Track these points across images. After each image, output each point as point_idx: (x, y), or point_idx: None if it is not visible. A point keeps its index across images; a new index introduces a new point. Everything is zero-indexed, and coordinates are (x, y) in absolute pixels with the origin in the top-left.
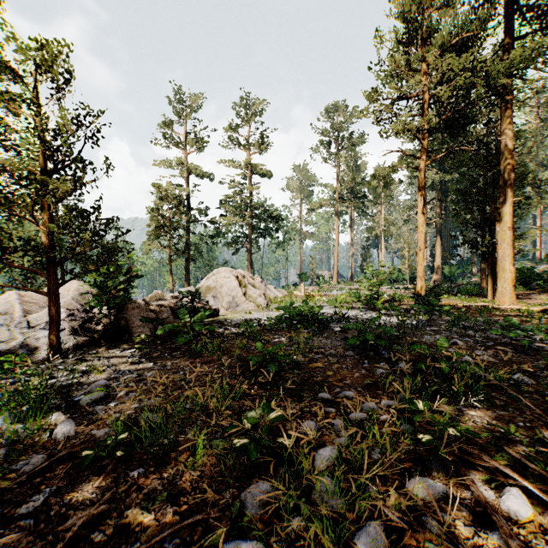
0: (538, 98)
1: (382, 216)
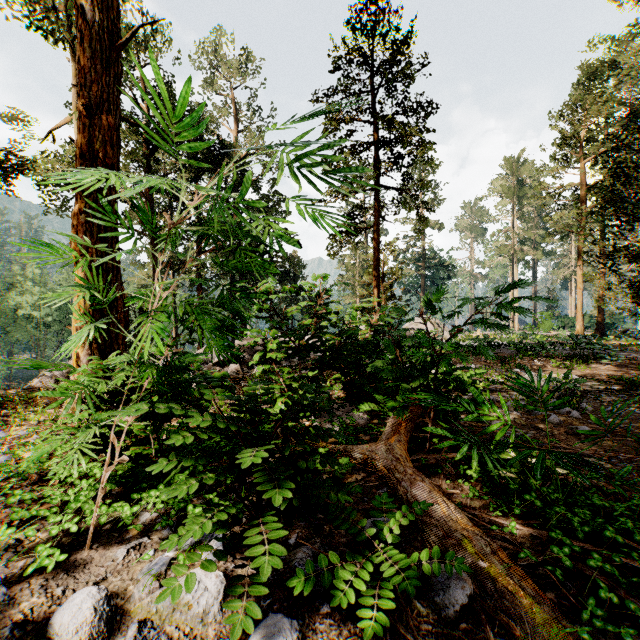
0: None
1: (572, 255)
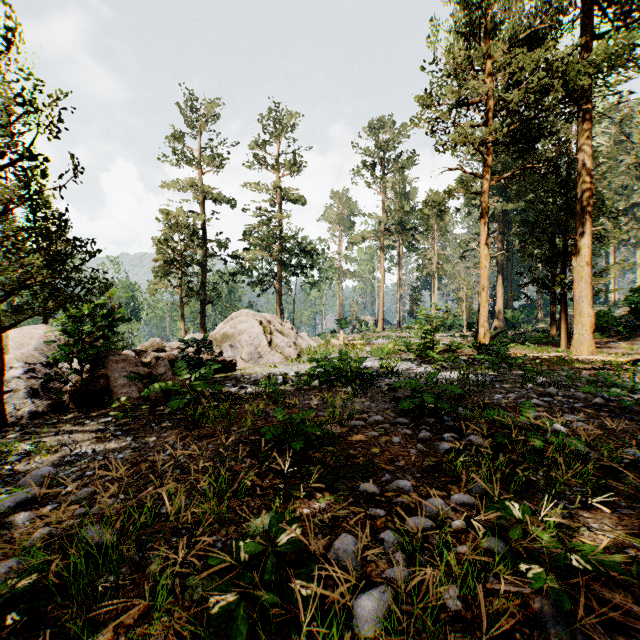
0: (621, 109)
1: (435, 251)
